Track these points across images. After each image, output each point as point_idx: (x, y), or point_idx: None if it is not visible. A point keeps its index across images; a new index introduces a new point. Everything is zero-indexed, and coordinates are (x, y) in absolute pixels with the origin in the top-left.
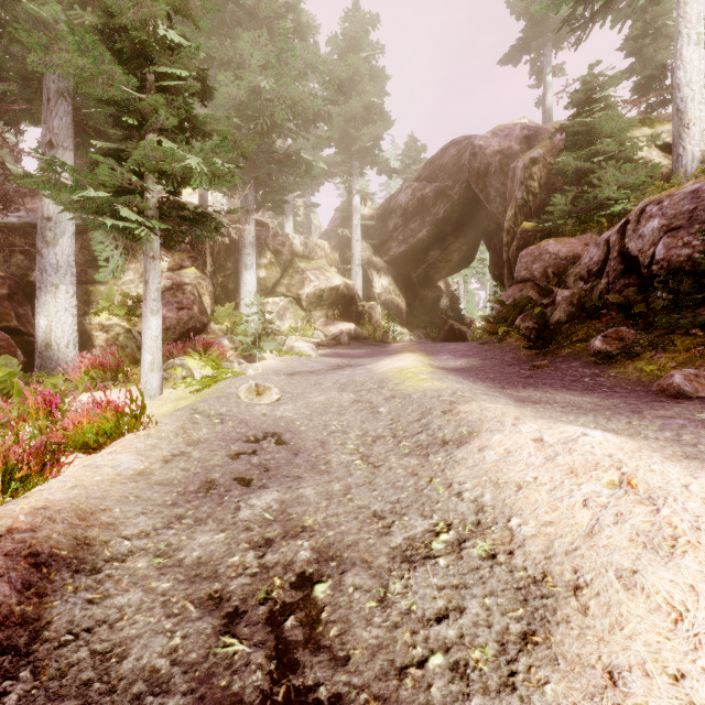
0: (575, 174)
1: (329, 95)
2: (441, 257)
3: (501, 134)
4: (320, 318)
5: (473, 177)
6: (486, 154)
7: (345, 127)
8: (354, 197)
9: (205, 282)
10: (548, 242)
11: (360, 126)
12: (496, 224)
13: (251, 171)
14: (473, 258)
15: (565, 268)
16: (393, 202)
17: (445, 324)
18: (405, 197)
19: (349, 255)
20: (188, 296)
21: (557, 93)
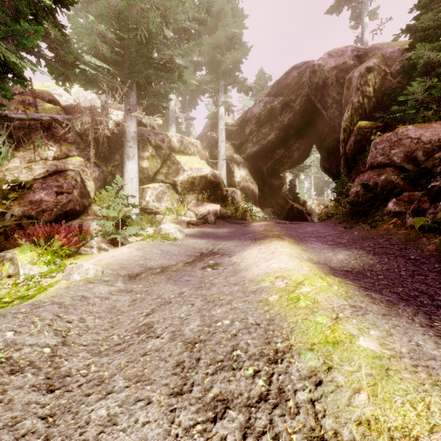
0: (423, 68)
1: (201, 29)
2: (284, 154)
3: (336, 55)
4: (192, 200)
5: (312, 90)
6: (324, 70)
7: (213, 52)
8: (219, 108)
9: (89, 169)
10: (406, 128)
11: (224, 52)
12: (329, 127)
13: (132, 75)
14: (307, 155)
15: (430, 151)
16: (249, 113)
17: (287, 204)
18: (259, 109)
19: (216, 152)
20: (70, 181)
21: (373, 30)
